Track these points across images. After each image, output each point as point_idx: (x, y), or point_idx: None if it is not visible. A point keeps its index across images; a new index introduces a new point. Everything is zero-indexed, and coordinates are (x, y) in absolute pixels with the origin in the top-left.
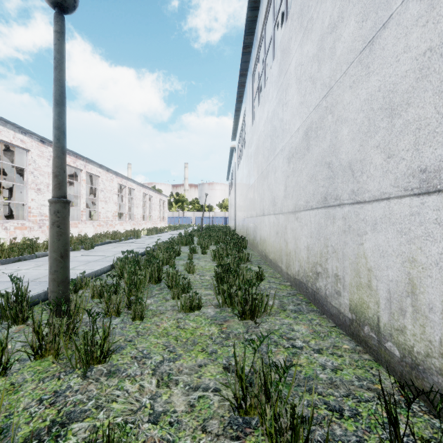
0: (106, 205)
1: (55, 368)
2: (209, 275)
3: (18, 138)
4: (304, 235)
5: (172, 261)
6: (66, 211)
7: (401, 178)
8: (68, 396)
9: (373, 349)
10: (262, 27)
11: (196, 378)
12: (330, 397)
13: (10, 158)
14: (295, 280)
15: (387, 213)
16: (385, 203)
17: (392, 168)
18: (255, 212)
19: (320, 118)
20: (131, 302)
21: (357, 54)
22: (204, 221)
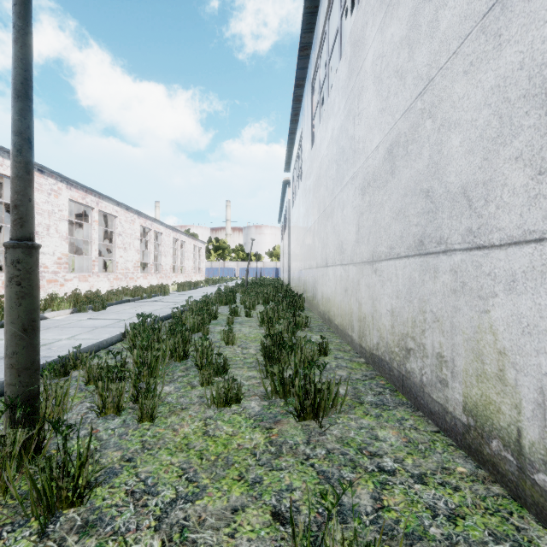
0: (125, 254)
1: None
2: (254, 347)
3: (7, 166)
4: (387, 295)
5: (205, 327)
6: (33, 260)
7: None
8: None
9: (509, 478)
10: (325, 19)
11: (227, 537)
12: None
13: None
14: (372, 356)
15: (538, 264)
16: (533, 247)
17: None
18: (314, 261)
19: (412, 127)
20: (139, 392)
21: (478, 19)
22: (250, 274)
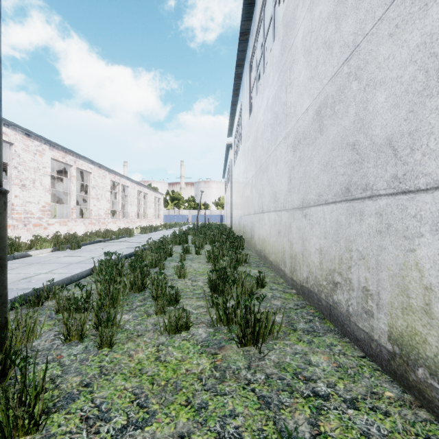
0: (98, 203)
1: None
2: (202, 280)
3: None
4: (316, 235)
5: (161, 263)
6: (0, 204)
7: None
8: None
9: (435, 404)
10: (261, 8)
11: None
12: None
13: None
14: (302, 288)
15: None
16: None
17: None
18: (252, 209)
19: (339, 89)
20: (101, 320)
21: None
22: (200, 219)
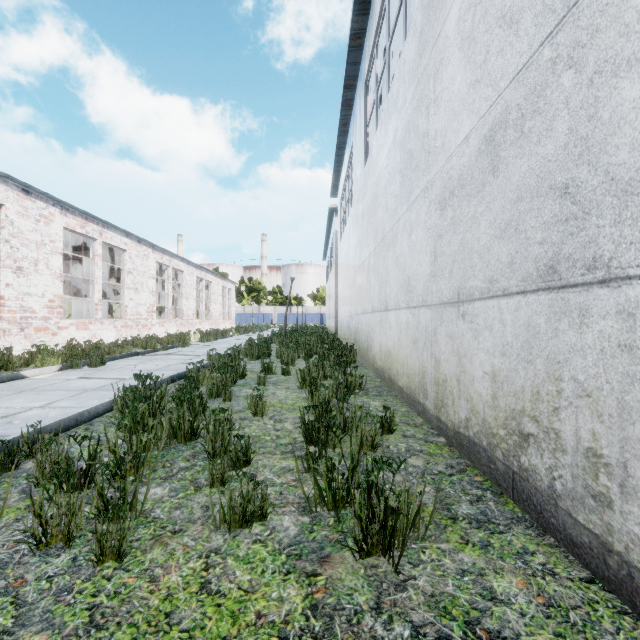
0: (136, 296)
1: None
2: (292, 419)
3: None
4: (484, 350)
5: (226, 391)
6: None
7: None
8: None
9: None
10: None
11: None
12: None
13: None
14: (458, 436)
15: None
16: None
17: None
18: (370, 304)
19: (532, 92)
20: (108, 503)
21: None
22: (290, 320)
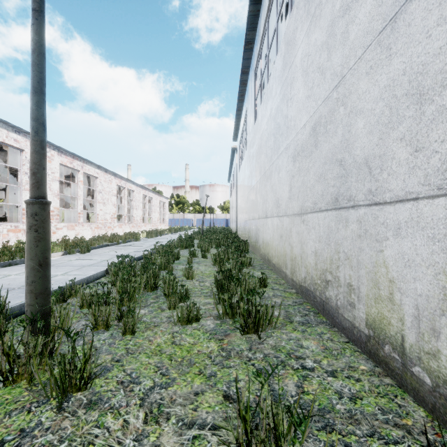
0: (104, 207)
1: (26, 397)
2: (209, 281)
3: (11, 138)
4: (312, 239)
5: (170, 266)
6: (46, 213)
7: (434, 174)
8: (36, 437)
9: (396, 372)
10: (265, 21)
11: (192, 410)
12: (351, 437)
13: (4, 159)
14: (301, 287)
15: (415, 216)
16: (411, 204)
17: (421, 163)
18: (257, 214)
19: (330, 111)
20: (122, 313)
21: (375, 35)
22: (205, 223)
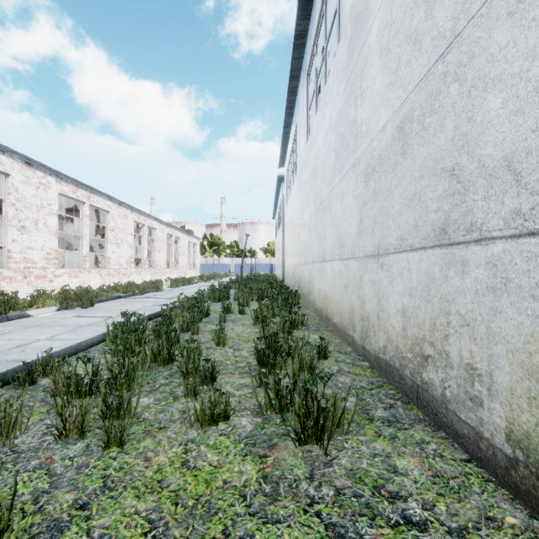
0: (117, 249)
1: None
2: (247, 348)
3: None
4: (397, 292)
5: (194, 326)
6: None
7: None
8: None
9: None
10: (322, 2)
11: None
12: None
13: None
14: (378, 360)
15: None
16: None
17: None
18: (311, 257)
19: (430, 97)
20: (110, 407)
21: None
22: (245, 269)
